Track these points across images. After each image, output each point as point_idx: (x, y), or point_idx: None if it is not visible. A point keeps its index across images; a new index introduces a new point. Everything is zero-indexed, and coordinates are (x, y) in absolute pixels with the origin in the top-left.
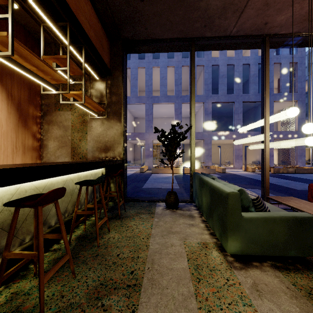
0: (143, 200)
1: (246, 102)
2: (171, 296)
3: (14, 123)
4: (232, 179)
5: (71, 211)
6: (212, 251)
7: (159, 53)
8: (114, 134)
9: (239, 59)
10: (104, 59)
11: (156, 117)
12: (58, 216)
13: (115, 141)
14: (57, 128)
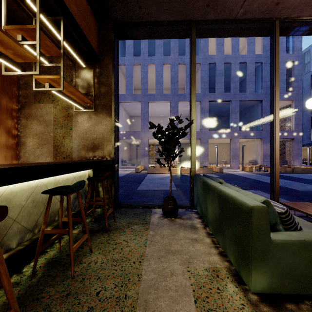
0: (137, 206)
1: (243, 101)
2: None
3: None
4: (230, 179)
5: None
6: (226, 283)
7: (155, 50)
8: (103, 130)
9: (236, 57)
10: (91, 42)
11: (152, 116)
12: None
13: (104, 138)
14: (37, 123)
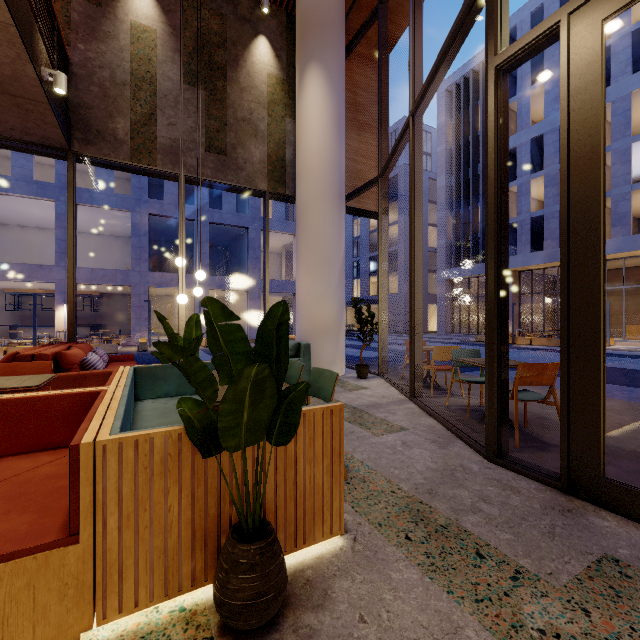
0: None
1: (217, 224)
2: None
3: None
4: None
5: None
6: None
7: None
8: None
9: None
10: None
11: (33, 226)
12: None
13: None
14: None
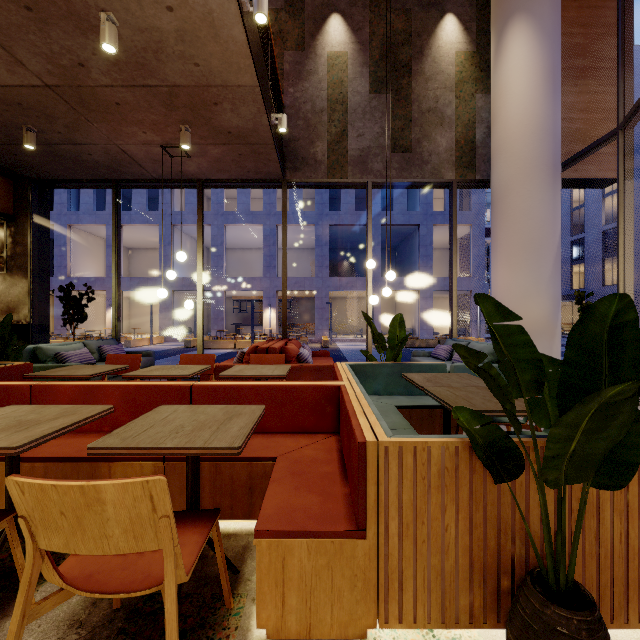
0: None
1: (388, 226)
2: None
3: None
4: None
5: None
6: None
7: None
8: (19, 293)
9: None
10: None
11: (249, 248)
12: None
13: (21, 301)
14: None
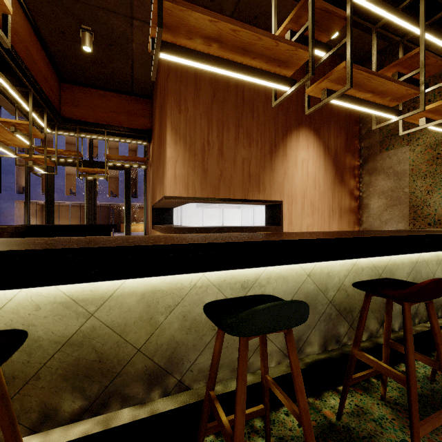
0: None
1: None
2: None
3: (330, 181)
4: None
5: (424, 317)
6: None
7: None
8: None
9: None
10: None
11: None
12: (433, 328)
13: None
14: (383, 178)
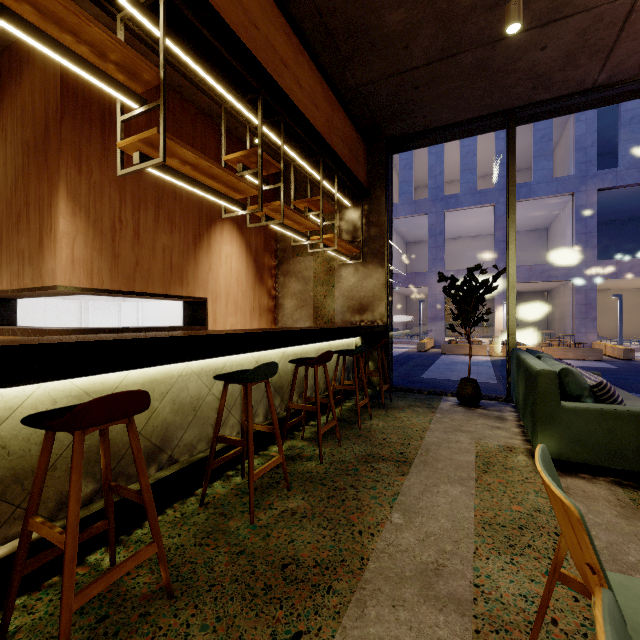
0: (420, 390)
1: None
2: (446, 475)
3: (252, 279)
4: None
5: (323, 389)
6: (517, 455)
7: None
8: (374, 286)
9: None
10: (359, 178)
11: (454, 237)
12: (327, 379)
13: (375, 296)
14: (295, 281)
